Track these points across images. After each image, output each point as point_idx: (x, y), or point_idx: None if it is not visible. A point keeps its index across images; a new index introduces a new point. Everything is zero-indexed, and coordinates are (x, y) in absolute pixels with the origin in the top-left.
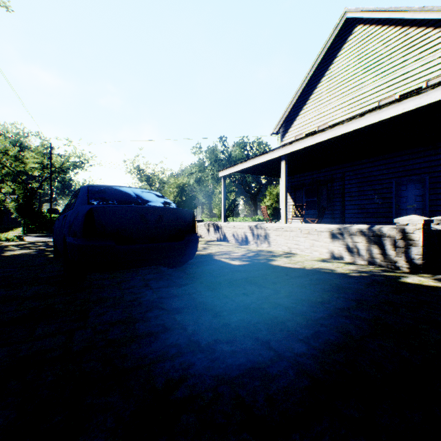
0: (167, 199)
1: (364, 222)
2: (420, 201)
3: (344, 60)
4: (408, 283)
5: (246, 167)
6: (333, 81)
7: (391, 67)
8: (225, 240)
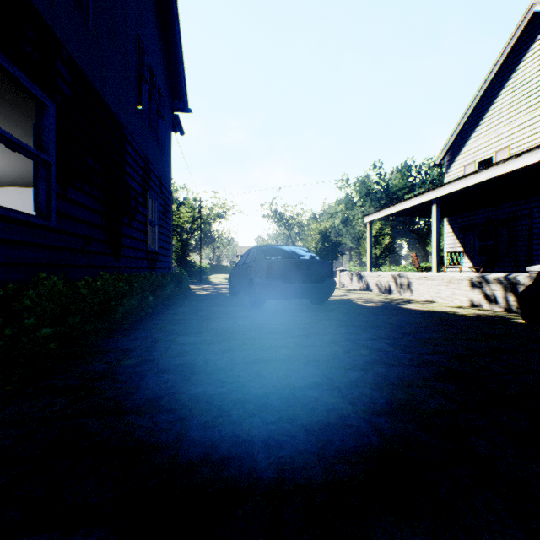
0: (312, 253)
1: None
2: None
3: (532, 64)
4: (515, 322)
5: (393, 211)
6: (517, 93)
7: None
8: (368, 289)
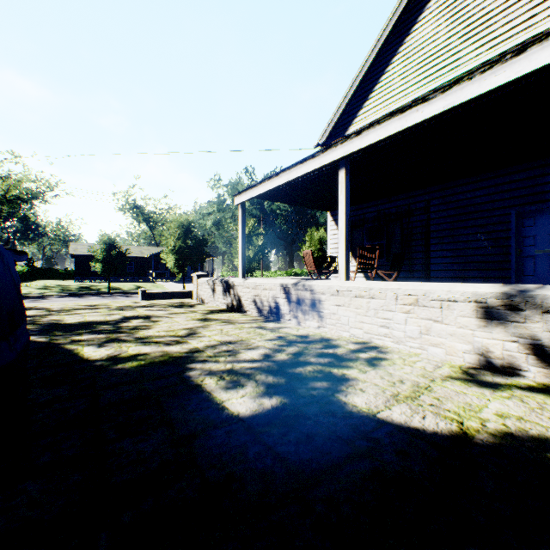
0: None
1: (462, 277)
2: None
3: (430, 25)
4: None
5: (277, 184)
6: (412, 60)
7: (509, 28)
8: (241, 309)
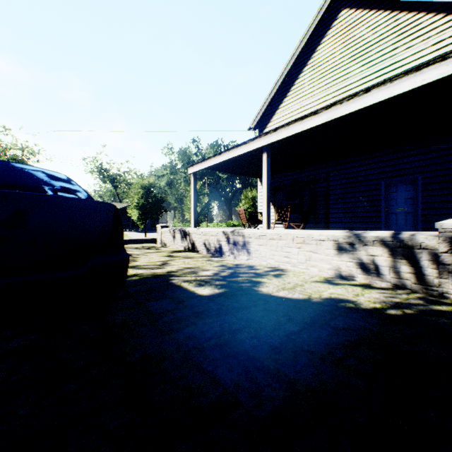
0: (75, 185)
1: (350, 227)
2: (411, 204)
3: (329, 47)
4: None
5: (220, 161)
6: (317, 71)
7: (380, 55)
8: (194, 249)
